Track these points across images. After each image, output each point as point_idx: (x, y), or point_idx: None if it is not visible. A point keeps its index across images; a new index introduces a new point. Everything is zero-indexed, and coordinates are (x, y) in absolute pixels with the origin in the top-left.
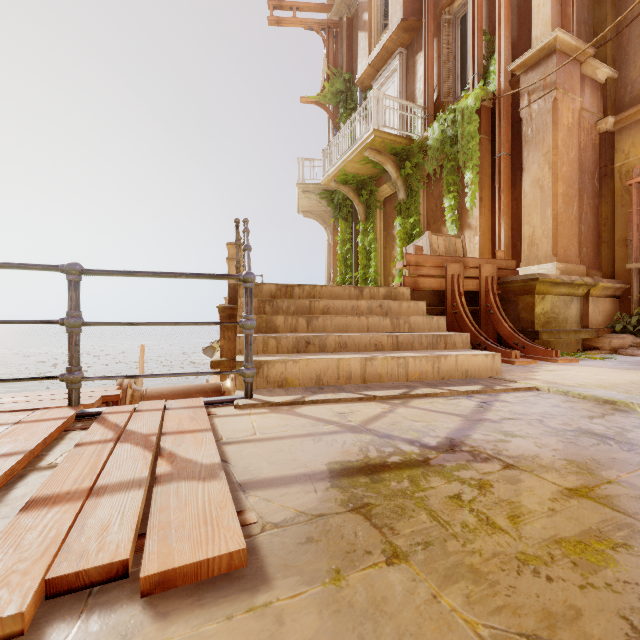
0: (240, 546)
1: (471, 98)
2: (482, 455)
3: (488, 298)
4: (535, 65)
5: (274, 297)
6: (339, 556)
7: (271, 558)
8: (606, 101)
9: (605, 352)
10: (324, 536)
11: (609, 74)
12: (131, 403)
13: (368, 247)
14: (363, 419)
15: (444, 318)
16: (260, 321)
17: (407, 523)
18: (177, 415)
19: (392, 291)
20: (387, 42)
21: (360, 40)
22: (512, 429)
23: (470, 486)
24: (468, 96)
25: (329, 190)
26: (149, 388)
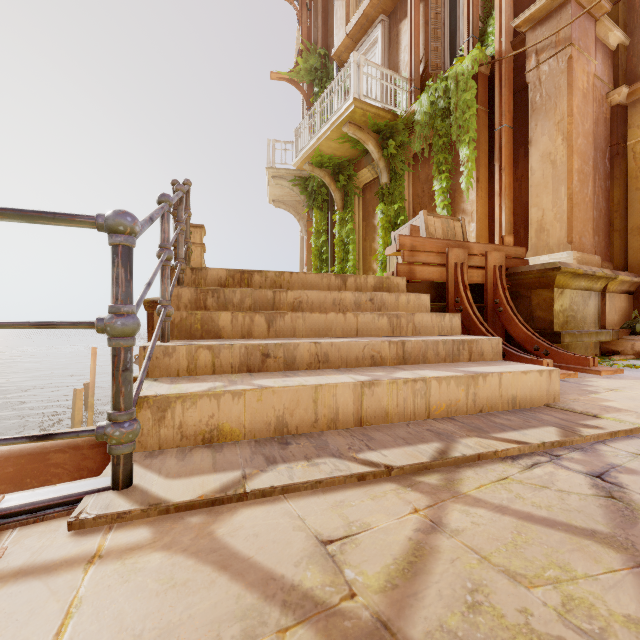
0: None
1: (468, 61)
2: None
3: (496, 292)
4: (545, 19)
5: (224, 287)
6: None
7: None
8: (617, 70)
9: (630, 357)
10: None
11: (621, 39)
12: None
13: (346, 239)
14: (385, 575)
15: (459, 316)
16: (192, 320)
17: None
18: None
19: (384, 281)
20: (367, 8)
21: (337, 9)
22: None
23: None
24: (463, 60)
25: (302, 177)
26: None
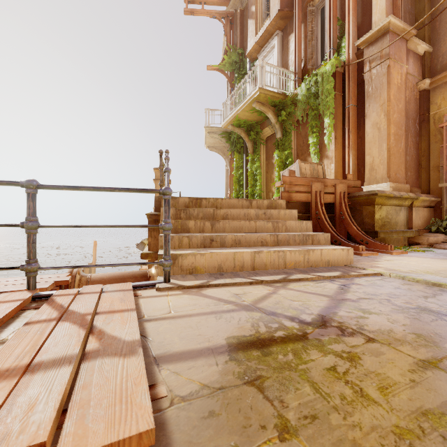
0: (149, 426)
1: (328, 65)
2: (348, 330)
3: (341, 208)
4: (374, 42)
5: (187, 207)
6: (237, 431)
7: (177, 434)
8: (424, 68)
9: (424, 246)
10: (224, 410)
11: (426, 49)
12: (79, 286)
13: (255, 172)
14: (254, 299)
15: (311, 222)
16: (177, 224)
17: (294, 395)
18: (110, 297)
19: (273, 202)
20: (268, 26)
21: (249, 25)
22: (368, 307)
23: (342, 358)
24: (326, 64)
25: (227, 131)
26: (93, 274)
